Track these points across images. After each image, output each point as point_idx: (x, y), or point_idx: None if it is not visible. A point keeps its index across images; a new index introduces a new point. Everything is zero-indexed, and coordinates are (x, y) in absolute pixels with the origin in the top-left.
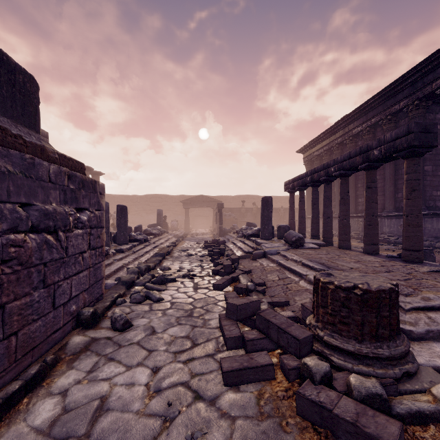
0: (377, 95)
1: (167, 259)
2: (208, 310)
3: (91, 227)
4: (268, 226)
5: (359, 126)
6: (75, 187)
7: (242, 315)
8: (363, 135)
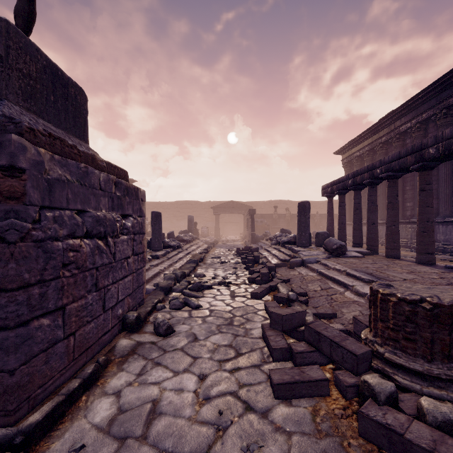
0: (429, 87)
1: (200, 266)
2: (248, 319)
3: (134, 233)
4: (305, 233)
5: (407, 123)
6: (121, 194)
7: (287, 325)
8: (412, 133)
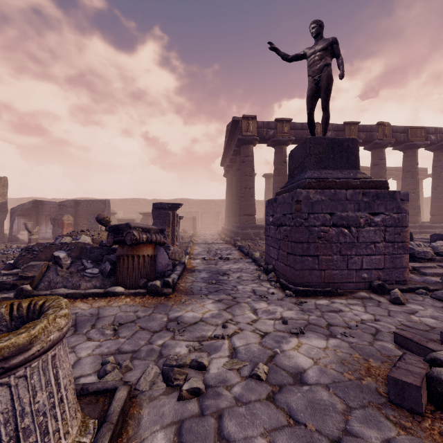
0: None
1: None
2: None
3: (386, 226)
4: None
5: None
6: (369, 199)
7: None
8: None
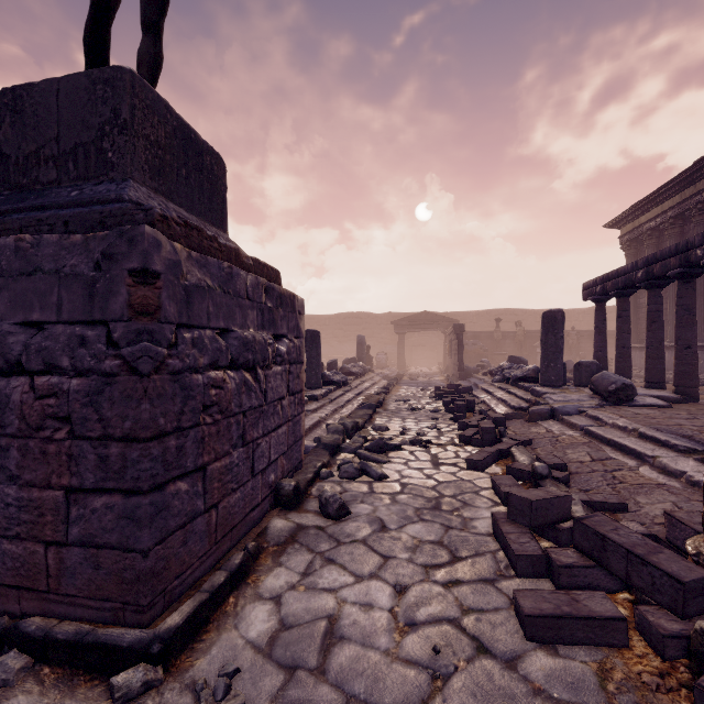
0: None
1: (379, 413)
2: (466, 502)
3: (289, 363)
4: (556, 363)
5: None
6: (273, 305)
7: (539, 518)
8: None
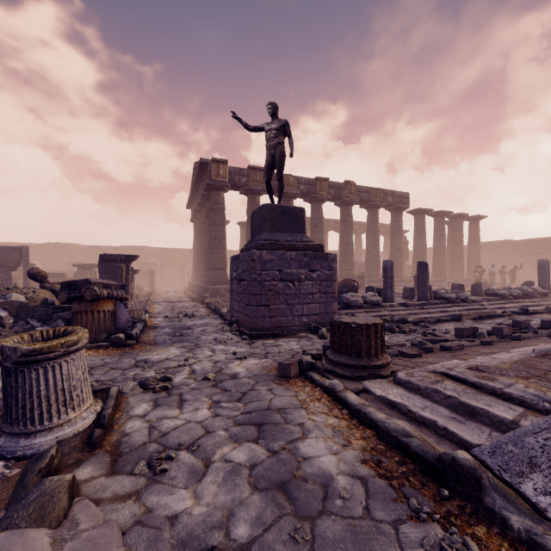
0: None
1: (459, 322)
2: None
3: (321, 281)
4: None
5: None
6: (309, 259)
7: None
8: None
